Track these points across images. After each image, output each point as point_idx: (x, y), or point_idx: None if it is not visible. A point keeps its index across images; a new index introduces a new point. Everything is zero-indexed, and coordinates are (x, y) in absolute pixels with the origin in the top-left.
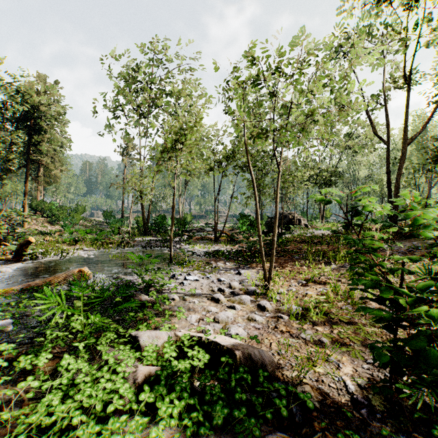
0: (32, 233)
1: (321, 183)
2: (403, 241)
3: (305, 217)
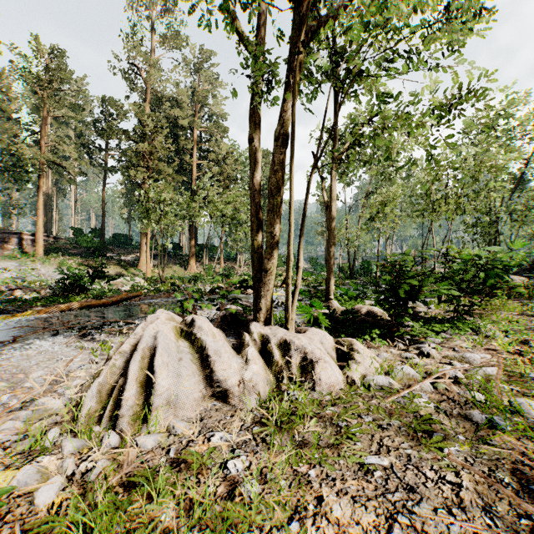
0: None
1: None
2: None
3: None
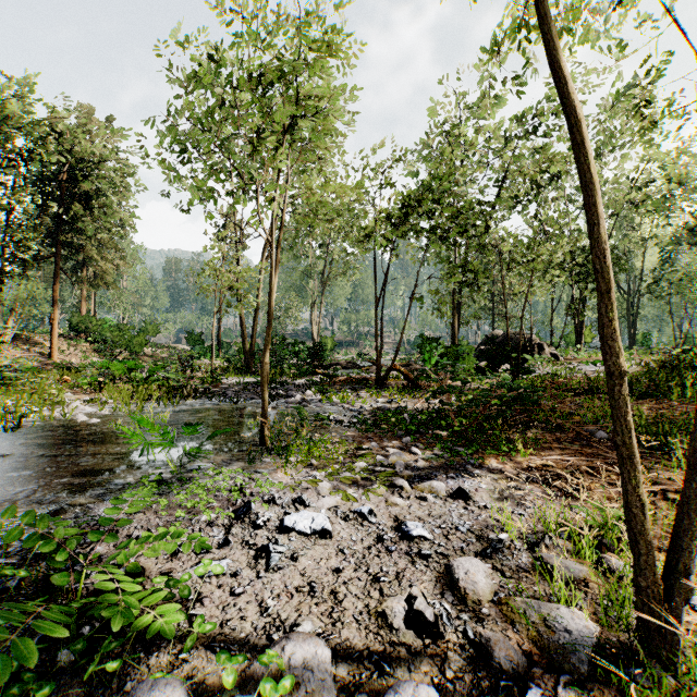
0: (57, 369)
1: (582, 274)
2: None
3: None
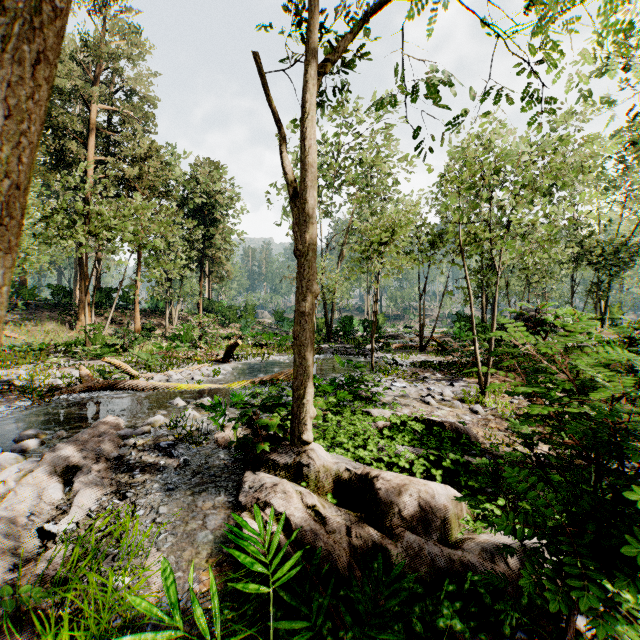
0: None
1: (599, 263)
2: None
3: None
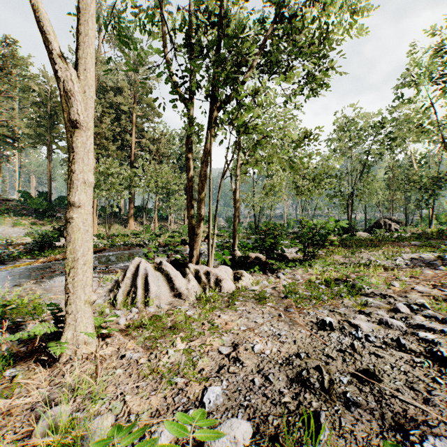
0: None
1: (421, 188)
2: (443, 240)
3: (425, 221)
